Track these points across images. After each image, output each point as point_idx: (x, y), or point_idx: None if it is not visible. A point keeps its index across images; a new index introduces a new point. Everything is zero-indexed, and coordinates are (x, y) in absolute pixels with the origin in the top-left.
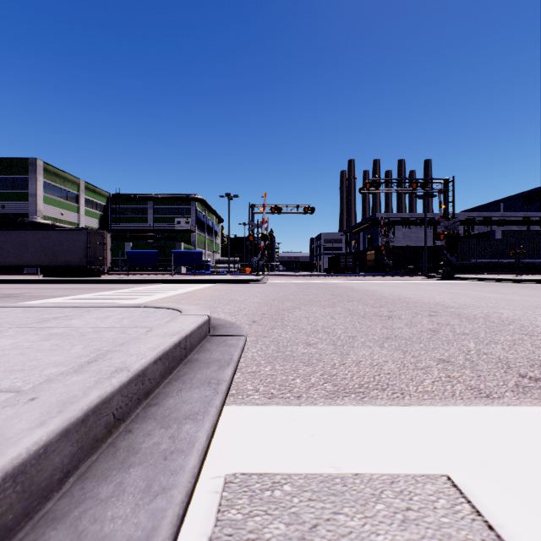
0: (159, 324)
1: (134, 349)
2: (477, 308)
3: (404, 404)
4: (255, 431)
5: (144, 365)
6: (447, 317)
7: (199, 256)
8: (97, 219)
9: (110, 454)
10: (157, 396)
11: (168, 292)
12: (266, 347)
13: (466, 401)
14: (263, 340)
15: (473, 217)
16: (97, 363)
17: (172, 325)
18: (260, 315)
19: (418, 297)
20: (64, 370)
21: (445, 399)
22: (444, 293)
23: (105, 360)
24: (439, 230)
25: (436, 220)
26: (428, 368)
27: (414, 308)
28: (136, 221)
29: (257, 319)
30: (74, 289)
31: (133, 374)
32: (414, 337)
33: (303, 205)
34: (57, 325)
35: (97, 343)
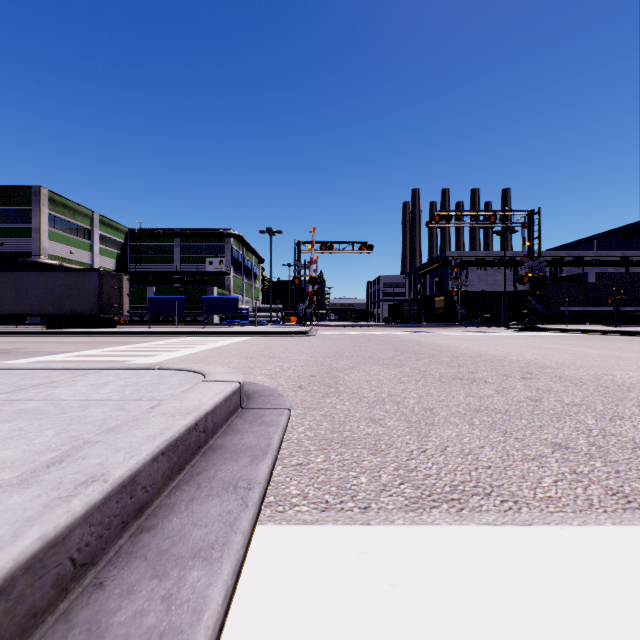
0: (172, 394)
1: (126, 439)
2: (580, 368)
3: (523, 522)
4: (303, 576)
5: (133, 468)
6: (546, 380)
7: (235, 303)
8: (114, 259)
9: (56, 639)
10: (156, 513)
11: (195, 347)
12: (317, 425)
13: (612, 515)
14: (312, 413)
15: (562, 257)
16: (61, 467)
17: (188, 397)
18: (309, 378)
19: (502, 353)
20: (4, 481)
21: (580, 512)
22: (533, 349)
23: (75, 460)
24: (521, 272)
25: (517, 260)
26: (543, 457)
27: (502, 369)
28: (160, 262)
29: (304, 384)
30: (82, 343)
31: (112, 487)
32: (511, 410)
33: (359, 242)
34: (34, 397)
35: (78, 427)
